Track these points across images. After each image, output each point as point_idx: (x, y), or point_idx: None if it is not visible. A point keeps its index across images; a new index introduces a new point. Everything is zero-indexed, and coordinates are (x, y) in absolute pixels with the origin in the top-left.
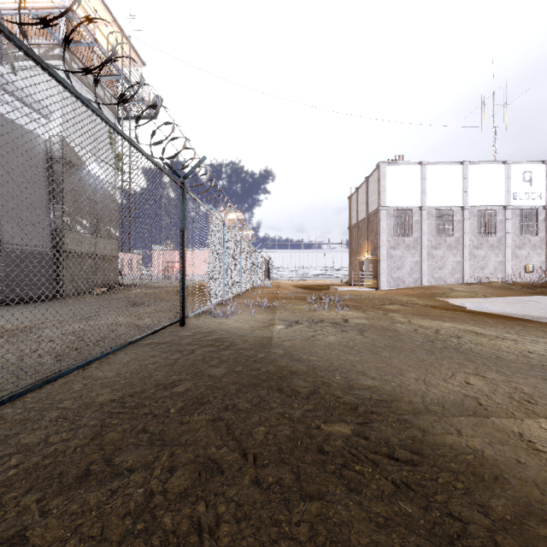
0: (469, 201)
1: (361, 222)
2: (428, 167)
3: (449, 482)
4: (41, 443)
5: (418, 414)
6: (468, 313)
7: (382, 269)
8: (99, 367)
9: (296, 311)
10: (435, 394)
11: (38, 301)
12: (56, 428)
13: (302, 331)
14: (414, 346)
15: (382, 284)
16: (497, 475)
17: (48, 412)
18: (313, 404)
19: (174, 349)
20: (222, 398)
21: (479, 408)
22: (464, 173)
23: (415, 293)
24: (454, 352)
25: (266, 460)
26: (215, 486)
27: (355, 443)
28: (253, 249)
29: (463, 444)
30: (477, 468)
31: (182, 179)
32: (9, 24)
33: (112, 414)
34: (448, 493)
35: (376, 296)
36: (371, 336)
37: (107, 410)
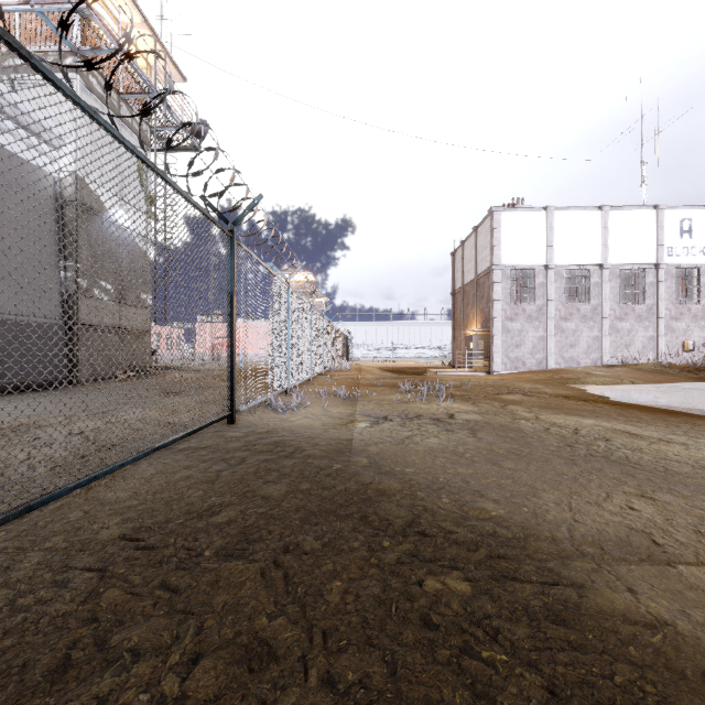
0: (610, 258)
1: (468, 286)
2: (556, 213)
3: (633, 683)
4: (5, 608)
5: (567, 559)
6: (614, 405)
7: (496, 347)
8: (110, 483)
9: (383, 403)
10: (587, 527)
11: (43, 389)
12: (32, 583)
13: (393, 430)
14: (548, 453)
15: (496, 366)
16: (704, 670)
17: (25, 555)
18: (412, 543)
19: (217, 458)
20: (280, 533)
21: (655, 550)
22: (603, 222)
23: (540, 379)
24: (604, 462)
25: (343, 640)
26: (263, 689)
27: (478, 609)
28: (327, 321)
29: (642, 611)
30: (672, 657)
31: (231, 225)
32: (7, 25)
33: (118, 560)
34: (634, 704)
35: (489, 382)
36: (487, 438)
37: (111, 553)
